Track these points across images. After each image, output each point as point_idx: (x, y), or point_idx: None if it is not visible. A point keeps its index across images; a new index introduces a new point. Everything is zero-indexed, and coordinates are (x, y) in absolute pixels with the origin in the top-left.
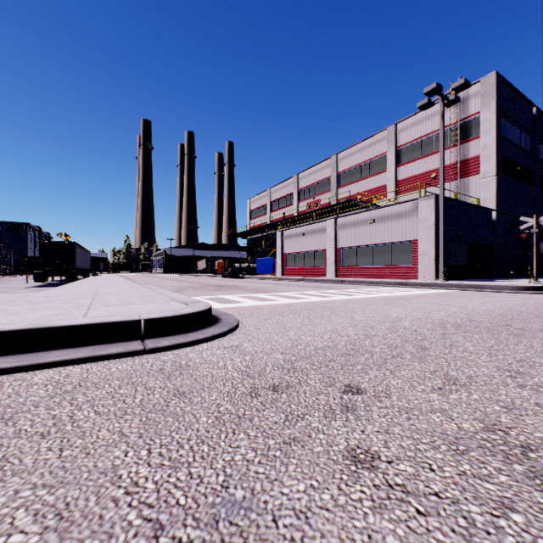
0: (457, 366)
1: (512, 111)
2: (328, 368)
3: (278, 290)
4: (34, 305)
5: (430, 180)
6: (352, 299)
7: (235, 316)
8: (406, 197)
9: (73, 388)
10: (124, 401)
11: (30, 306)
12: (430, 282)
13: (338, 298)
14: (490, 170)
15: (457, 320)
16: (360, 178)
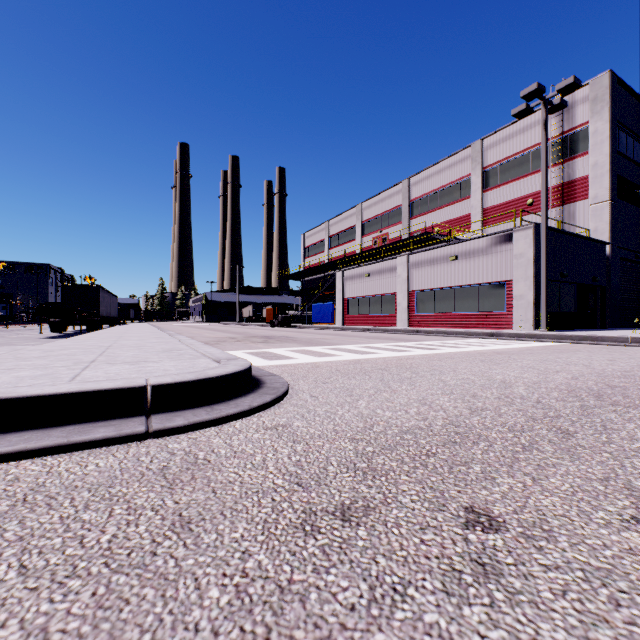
0: (639, 469)
1: (629, 120)
2: (428, 470)
3: (339, 342)
4: (17, 363)
5: (525, 207)
6: (435, 354)
7: (283, 379)
8: (495, 228)
9: (10, 506)
10: (81, 541)
11: (11, 364)
12: (530, 333)
13: (417, 353)
14: (603, 193)
15: (591, 385)
16: (437, 206)
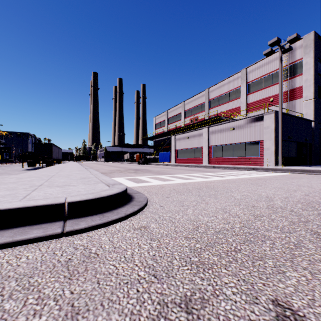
0: None
1: None
2: (238, 264)
3: (174, 173)
4: None
5: (269, 102)
6: (225, 179)
7: (145, 195)
8: (253, 113)
9: None
10: None
11: None
12: (274, 168)
13: (215, 179)
14: (310, 95)
15: (318, 199)
16: (223, 103)
